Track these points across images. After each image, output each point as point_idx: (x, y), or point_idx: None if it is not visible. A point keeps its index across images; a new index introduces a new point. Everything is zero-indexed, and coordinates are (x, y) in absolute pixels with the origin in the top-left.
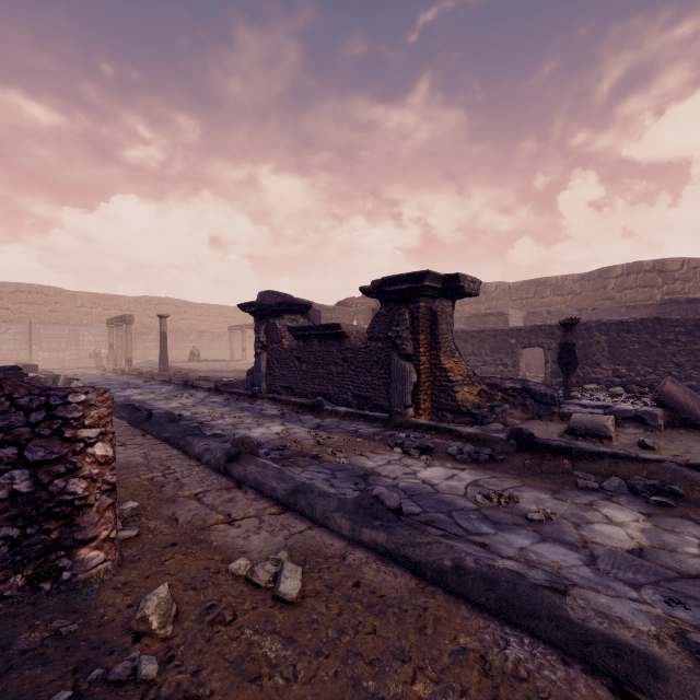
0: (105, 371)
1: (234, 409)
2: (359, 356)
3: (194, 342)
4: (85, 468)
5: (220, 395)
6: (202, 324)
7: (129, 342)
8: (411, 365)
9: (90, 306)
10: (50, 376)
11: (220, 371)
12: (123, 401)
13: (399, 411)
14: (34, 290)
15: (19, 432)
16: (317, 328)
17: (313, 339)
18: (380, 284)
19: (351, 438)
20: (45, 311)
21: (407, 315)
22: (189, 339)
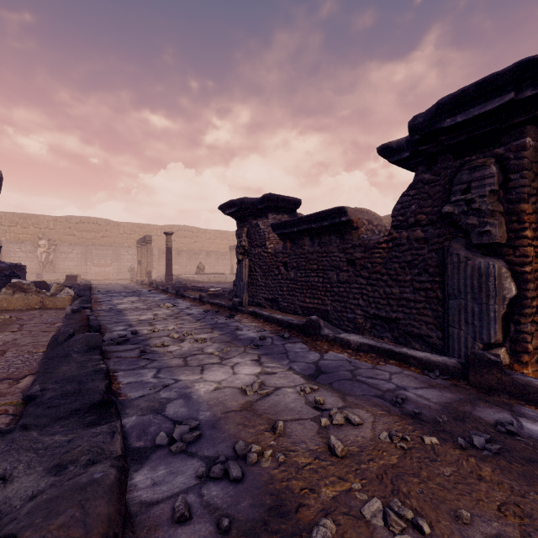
0: (132, 281)
1: (205, 326)
2: (376, 254)
3: (203, 260)
4: None
5: (201, 306)
6: (211, 246)
7: (149, 258)
8: (501, 265)
9: (129, 233)
10: (82, 285)
11: (218, 282)
12: (102, 310)
13: (493, 359)
14: (91, 221)
15: None
16: (310, 220)
17: (303, 237)
18: (429, 119)
19: (403, 426)
20: (98, 236)
21: (493, 166)
22: (200, 257)
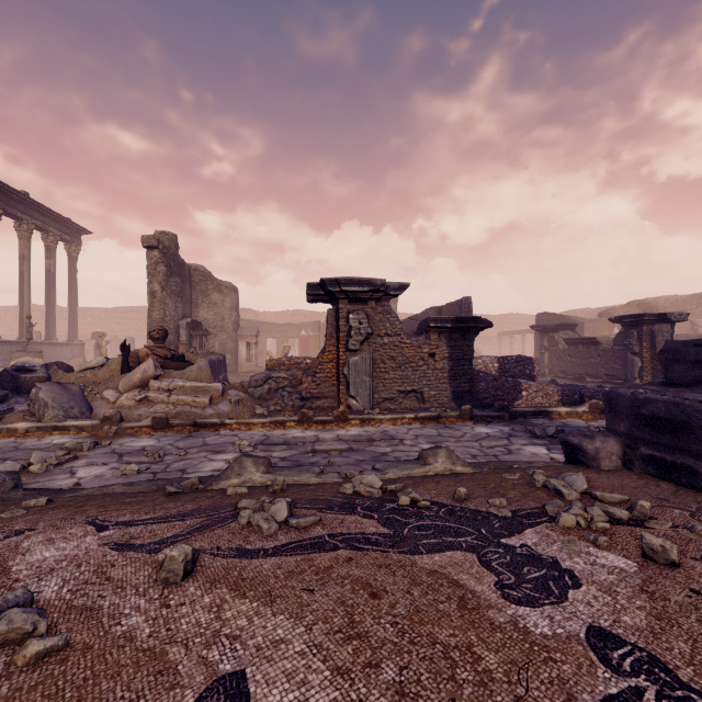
0: None
1: None
2: (607, 354)
3: None
4: (535, 371)
5: None
6: None
7: None
8: (638, 358)
9: None
10: None
11: None
12: None
13: (628, 380)
14: None
15: (527, 363)
16: (581, 339)
17: (579, 345)
18: (618, 318)
19: None
20: None
21: (635, 333)
22: None
